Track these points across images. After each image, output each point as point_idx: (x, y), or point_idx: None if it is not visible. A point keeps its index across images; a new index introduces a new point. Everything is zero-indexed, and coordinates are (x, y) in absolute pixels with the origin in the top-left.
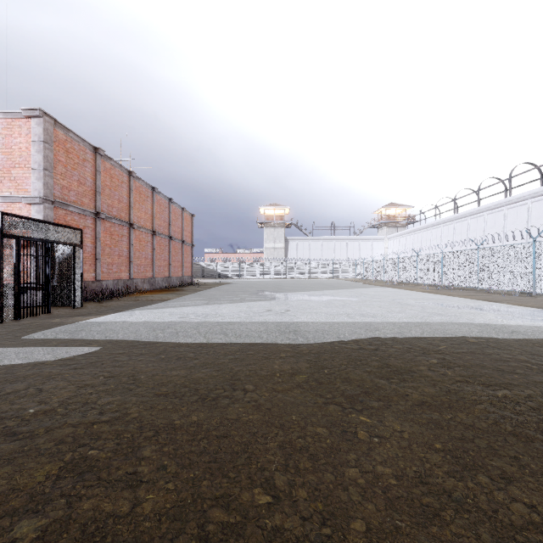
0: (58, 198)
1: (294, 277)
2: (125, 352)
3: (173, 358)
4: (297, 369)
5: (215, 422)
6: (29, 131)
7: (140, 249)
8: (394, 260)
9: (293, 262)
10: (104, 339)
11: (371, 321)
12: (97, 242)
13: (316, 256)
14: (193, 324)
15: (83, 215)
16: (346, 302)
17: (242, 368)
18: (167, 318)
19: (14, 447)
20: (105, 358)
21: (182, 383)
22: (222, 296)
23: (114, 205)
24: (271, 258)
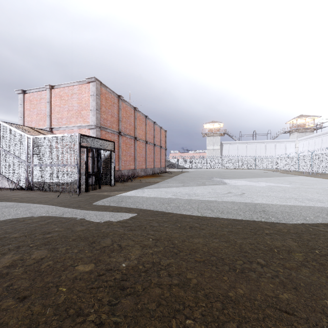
0: (102, 125)
1: (227, 168)
2: (154, 219)
3: (186, 227)
4: (288, 247)
5: (259, 297)
6: (89, 90)
7: (139, 151)
8: (307, 156)
9: (227, 158)
10: (136, 208)
11: (322, 206)
12: (119, 148)
13: (242, 154)
14: (185, 201)
15: (113, 134)
16: (283, 188)
17: (242, 241)
18: (166, 195)
19: (130, 304)
20: (144, 223)
21: (208, 252)
22: (189, 180)
23: (127, 127)
24: (211, 155)
